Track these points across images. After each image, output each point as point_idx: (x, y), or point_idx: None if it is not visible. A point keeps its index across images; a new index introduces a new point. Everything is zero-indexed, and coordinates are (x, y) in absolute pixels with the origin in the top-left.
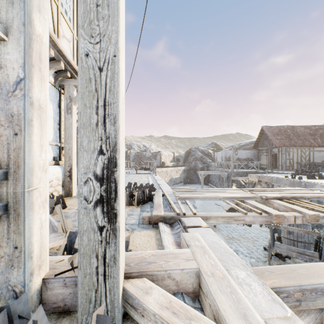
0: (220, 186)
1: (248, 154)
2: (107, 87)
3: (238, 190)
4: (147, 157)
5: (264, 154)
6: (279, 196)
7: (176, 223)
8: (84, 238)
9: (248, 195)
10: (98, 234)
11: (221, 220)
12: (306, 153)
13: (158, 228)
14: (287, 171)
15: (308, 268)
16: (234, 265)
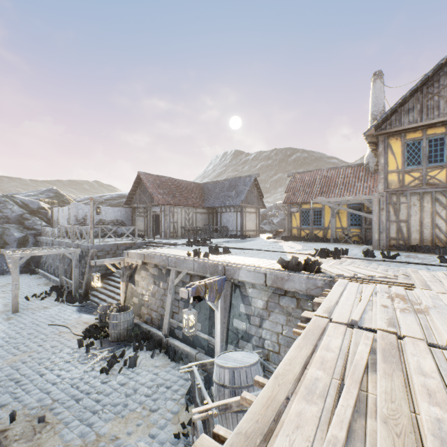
0: (65, 275)
1: (118, 213)
2: None
3: None
4: None
5: (141, 214)
6: None
7: None
8: None
9: None
10: None
11: None
12: (190, 215)
13: None
14: (172, 239)
15: None
16: None
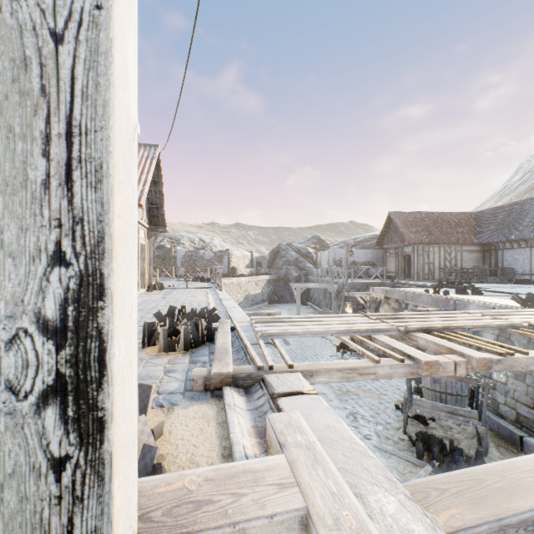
0: (326, 307)
1: (369, 255)
2: (77, 86)
3: (359, 316)
4: (207, 260)
5: (392, 255)
6: (425, 326)
7: (256, 386)
8: (7, 495)
9: (377, 325)
10: (50, 480)
11: (338, 376)
12: (452, 254)
13: (222, 397)
14: (425, 281)
15: (502, 474)
16: (373, 481)
